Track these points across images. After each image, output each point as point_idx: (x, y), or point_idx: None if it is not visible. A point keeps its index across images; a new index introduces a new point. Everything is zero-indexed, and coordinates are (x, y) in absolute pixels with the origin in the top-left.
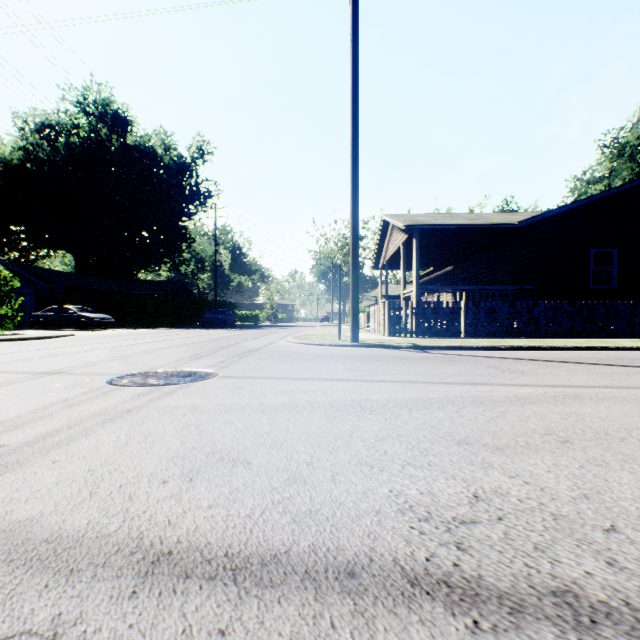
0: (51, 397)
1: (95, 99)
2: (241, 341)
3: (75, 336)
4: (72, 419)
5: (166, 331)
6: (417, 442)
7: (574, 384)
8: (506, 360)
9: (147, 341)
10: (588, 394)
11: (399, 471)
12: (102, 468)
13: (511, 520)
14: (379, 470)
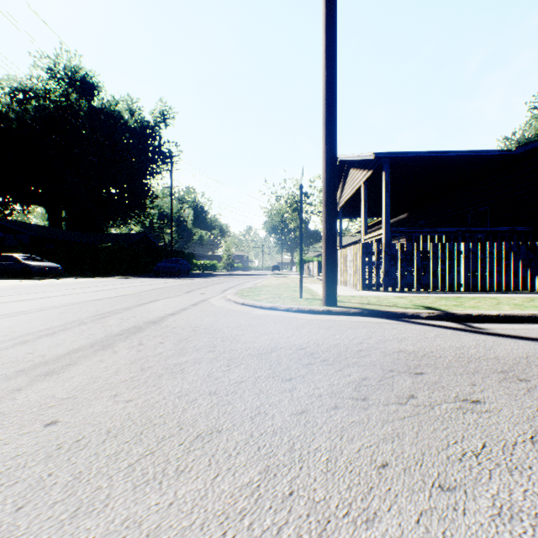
0: None
1: (65, 66)
2: (162, 297)
3: None
4: None
5: (106, 280)
6: None
7: None
8: None
9: (30, 297)
10: None
11: None
12: None
13: None
14: None
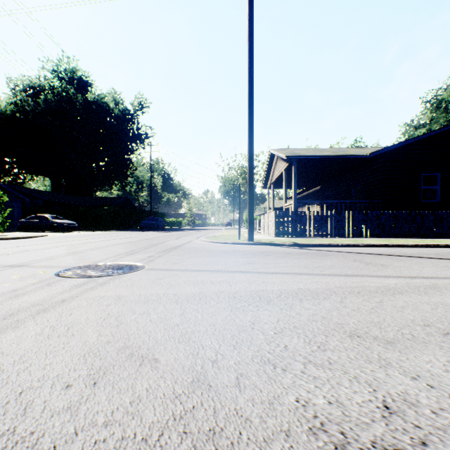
0: (4, 288)
1: (65, 68)
2: (167, 240)
3: (47, 236)
4: (10, 310)
5: (114, 233)
6: (313, 335)
7: (427, 275)
8: (366, 255)
9: (98, 240)
10: (443, 285)
11: (302, 371)
12: (12, 368)
13: (437, 446)
14: (282, 370)
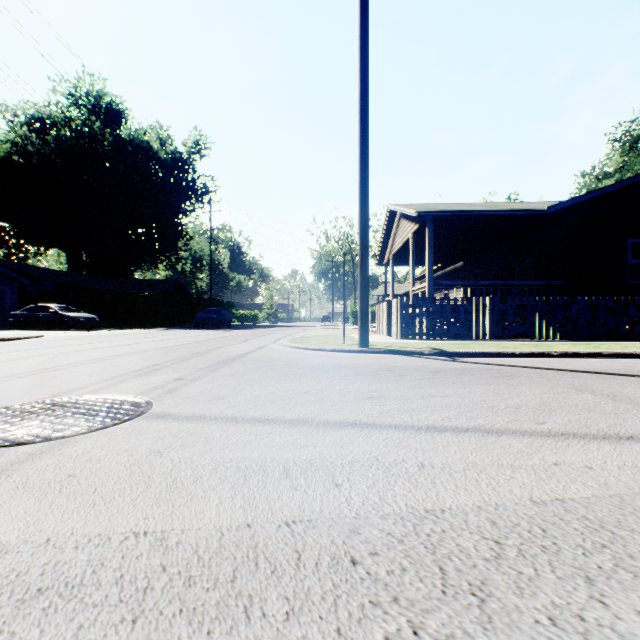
0: None
1: (87, 91)
2: (227, 344)
3: (41, 338)
4: None
5: (152, 332)
6: None
7: None
8: (583, 375)
9: (115, 344)
10: None
11: None
12: None
13: None
14: None
